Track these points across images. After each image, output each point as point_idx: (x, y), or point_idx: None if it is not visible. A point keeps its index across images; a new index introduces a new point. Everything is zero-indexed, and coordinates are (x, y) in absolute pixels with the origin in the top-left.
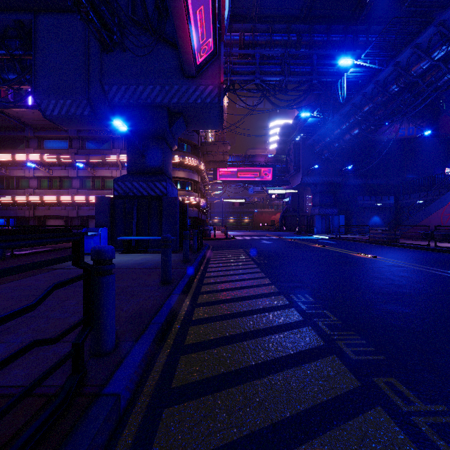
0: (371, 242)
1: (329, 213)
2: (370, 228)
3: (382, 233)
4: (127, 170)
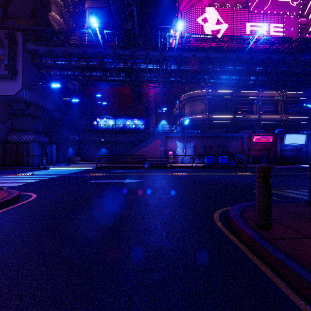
0: (154, 167)
1: (42, 141)
2: (72, 157)
3: (162, 161)
4: None
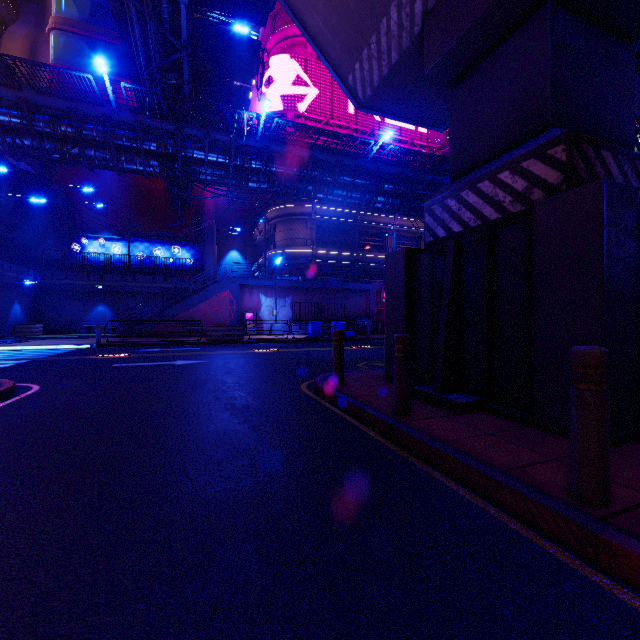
0: (220, 342)
1: None
2: (22, 325)
3: (234, 330)
4: (632, 146)
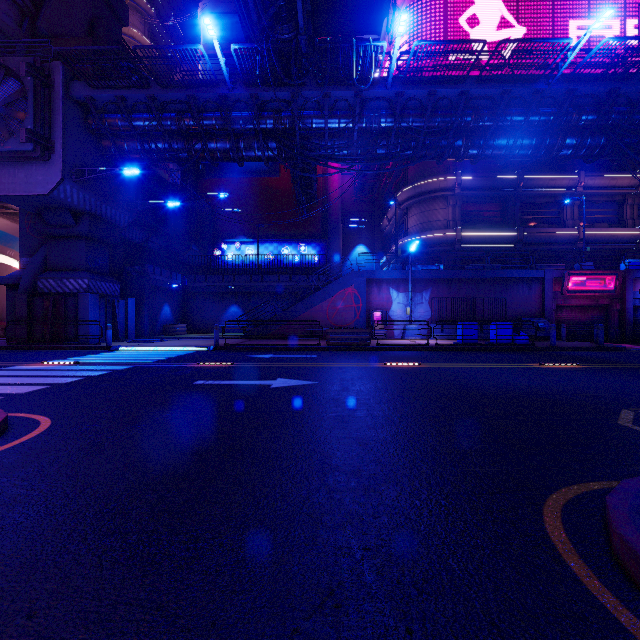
0: (341, 347)
1: (107, 292)
2: (169, 325)
3: (359, 333)
4: None
